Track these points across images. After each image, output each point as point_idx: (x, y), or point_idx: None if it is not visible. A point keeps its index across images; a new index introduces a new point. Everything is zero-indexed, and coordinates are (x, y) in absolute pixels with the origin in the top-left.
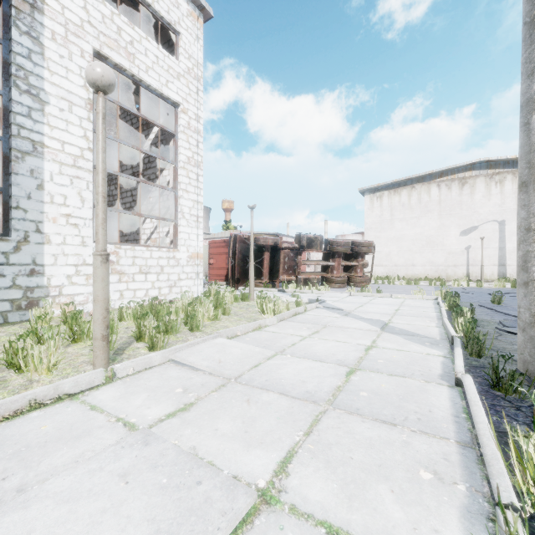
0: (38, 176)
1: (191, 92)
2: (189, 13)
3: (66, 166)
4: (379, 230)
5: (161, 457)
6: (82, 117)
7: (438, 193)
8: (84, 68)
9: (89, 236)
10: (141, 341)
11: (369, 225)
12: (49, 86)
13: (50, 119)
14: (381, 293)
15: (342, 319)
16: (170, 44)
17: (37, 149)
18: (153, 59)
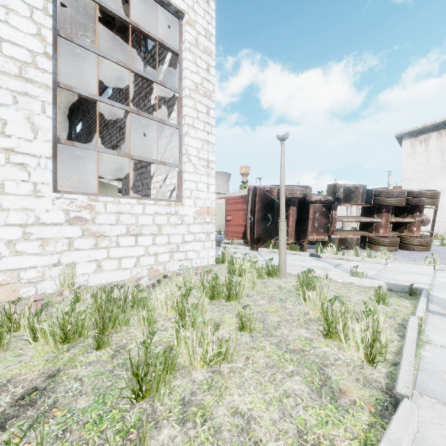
0: None
1: (200, 0)
2: None
3: (5, 76)
4: (423, 180)
5: None
6: (33, 6)
7: None
8: None
9: (46, 183)
10: None
11: (410, 174)
12: None
13: None
14: None
15: None
16: None
17: None
18: None
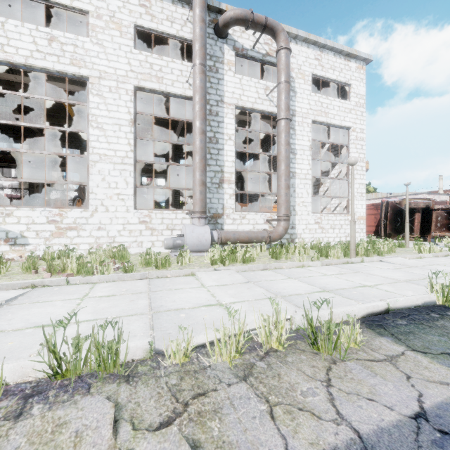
0: (293, 186)
1: (358, 116)
2: (356, 68)
3: (302, 180)
4: None
5: (399, 271)
6: (307, 155)
7: None
8: (308, 131)
9: (310, 211)
10: (357, 256)
11: None
12: (297, 146)
13: (297, 160)
14: None
15: None
16: (340, 88)
17: (293, 175)
18: (337, 109)
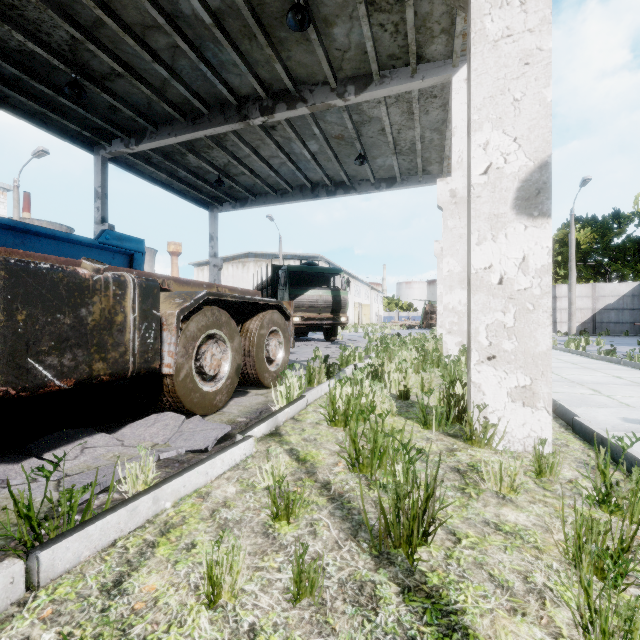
0: None
1: None
2: None
3: None
4: None
5: None
6: None
7: (232, 270)
8: None
9: None
10: None
11: None
12: None
13: None
14: None
15: None
16: None
17: None
18: None
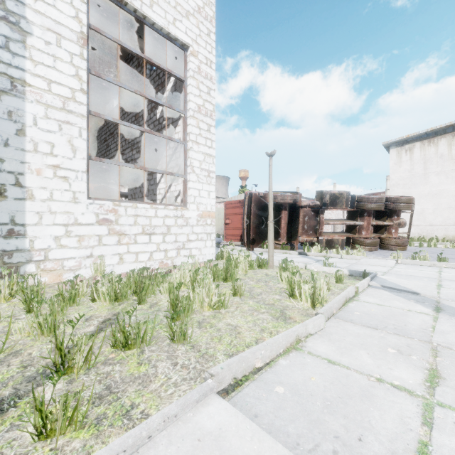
0: (17, 120)
1: (202, 33)
2: None
3: (53, 109)
4: (408, 186)
5: None
6: (73, 53)
7: None
8: None
9: (82, 192)
10: (66, 373)
11: (396, 181)
12: (32, 14)
13: (33, 52)
14: (448, 263)
15: (452, 325)
16: None
17: (16, 87)
18: None
